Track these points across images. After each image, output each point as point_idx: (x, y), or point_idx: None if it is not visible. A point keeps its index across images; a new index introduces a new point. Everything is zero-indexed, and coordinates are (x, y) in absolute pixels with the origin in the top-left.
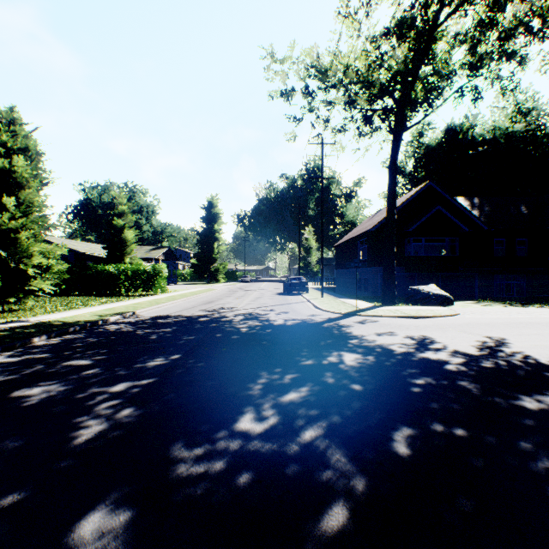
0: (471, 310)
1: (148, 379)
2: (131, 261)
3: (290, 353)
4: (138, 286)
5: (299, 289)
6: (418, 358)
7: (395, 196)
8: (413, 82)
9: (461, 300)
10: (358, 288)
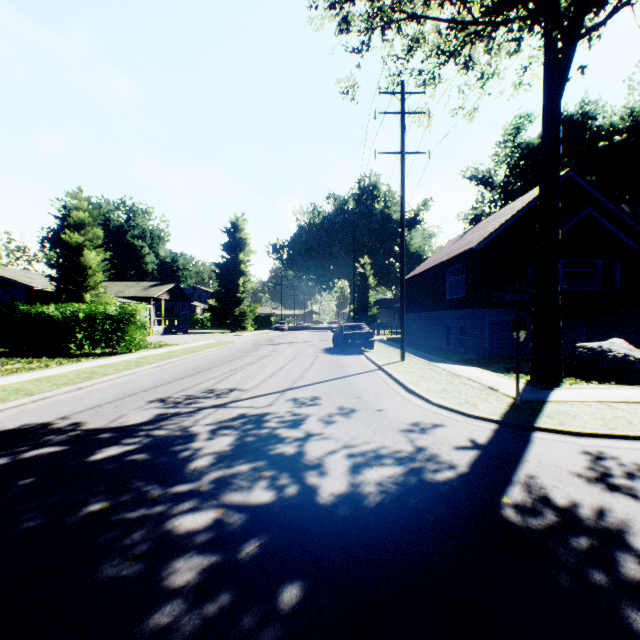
0: None
1: None
2: (97, 299)
3: None
4: (96, 338)
5: (360, 344)
6: None
7: (558, 165)
8: None
9: None
10: (446, 341)
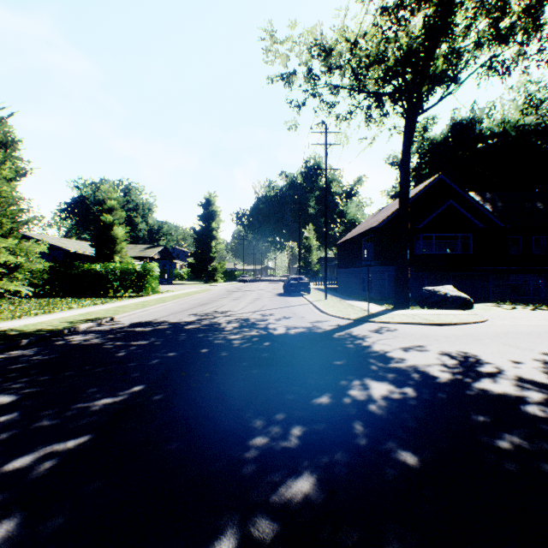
0: (498, 314)
1: (79, 437)
2: (121, 259)
3: (296, 382)
4: (127, 286)
5: (301, 290)
6: (475, 391)
7: (408, 187)
8: (432, 55)
9: (473, 302)
10: (362, 289)
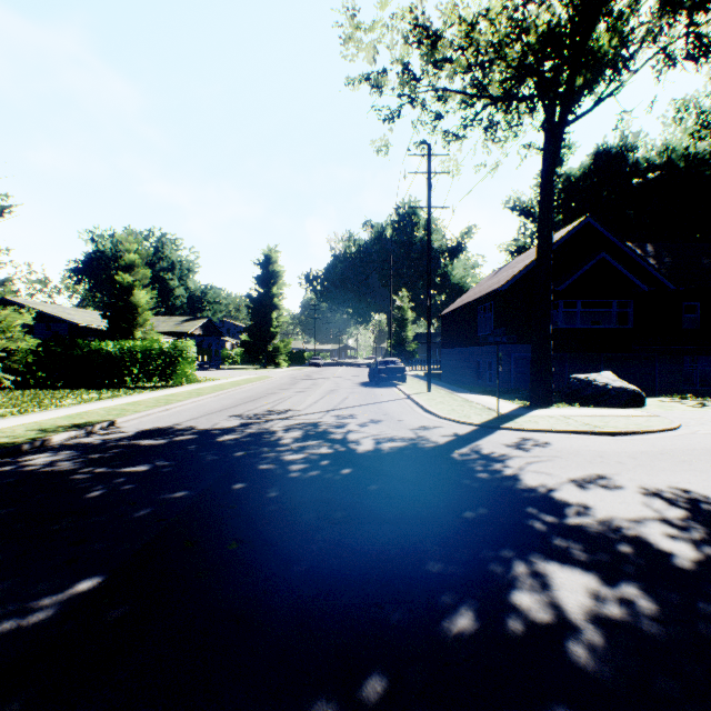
0: (690, 416)
1: None
2: (145, 336)
3: (402, 569)
4: (151, 373)
5: (393, 378)
6: None
7: (550, 230)
8: (592, 30)
9: None
10: (477, 376)
